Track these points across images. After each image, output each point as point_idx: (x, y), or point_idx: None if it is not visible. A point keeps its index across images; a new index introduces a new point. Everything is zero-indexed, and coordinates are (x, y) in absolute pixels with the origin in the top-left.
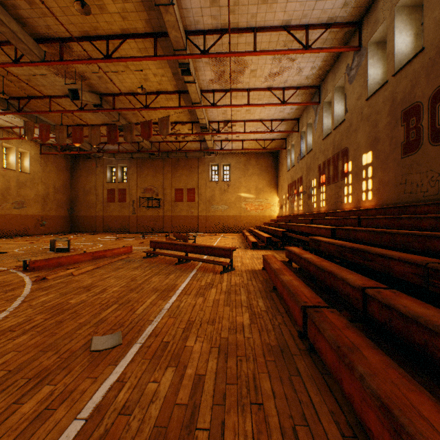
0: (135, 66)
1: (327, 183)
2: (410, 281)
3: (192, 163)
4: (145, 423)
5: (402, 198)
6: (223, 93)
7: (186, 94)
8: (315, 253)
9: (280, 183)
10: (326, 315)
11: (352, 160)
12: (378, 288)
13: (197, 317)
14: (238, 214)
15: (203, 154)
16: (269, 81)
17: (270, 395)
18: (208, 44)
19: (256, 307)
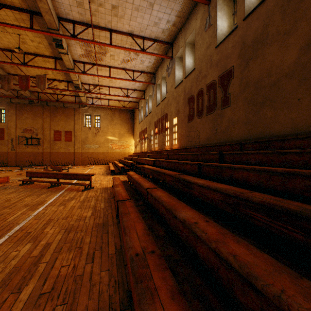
0: (12, 29)
1: (158, 133)
2: (171, 184)
3: (69, 112)
4: (7, 268)
5: (188, 144)
6: (92, 65)
7: (62, 60)
8: (144, 175)
9: (135, 131)
10: (126, 203)
11: (169, 121)
12: (154, 188)
13: (56, 217)
14: (106, 151)
15: (78, 106)
16: (123, 64)
17: (88, 243)
18: (77, 30)
19: (99, 207)
